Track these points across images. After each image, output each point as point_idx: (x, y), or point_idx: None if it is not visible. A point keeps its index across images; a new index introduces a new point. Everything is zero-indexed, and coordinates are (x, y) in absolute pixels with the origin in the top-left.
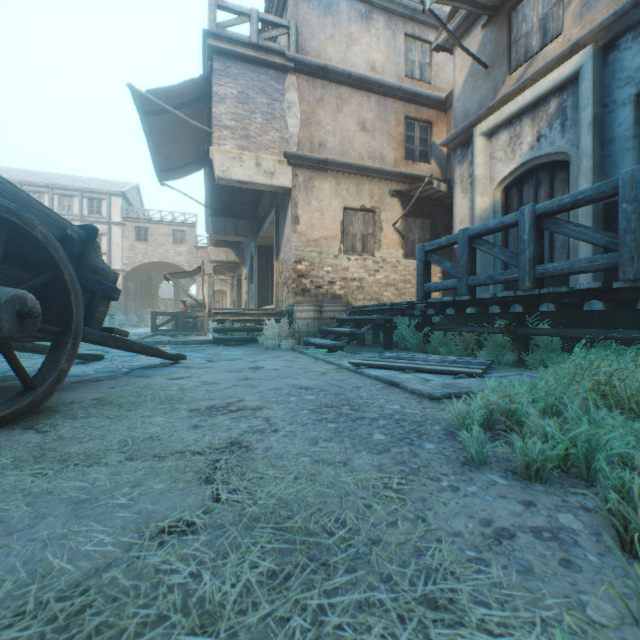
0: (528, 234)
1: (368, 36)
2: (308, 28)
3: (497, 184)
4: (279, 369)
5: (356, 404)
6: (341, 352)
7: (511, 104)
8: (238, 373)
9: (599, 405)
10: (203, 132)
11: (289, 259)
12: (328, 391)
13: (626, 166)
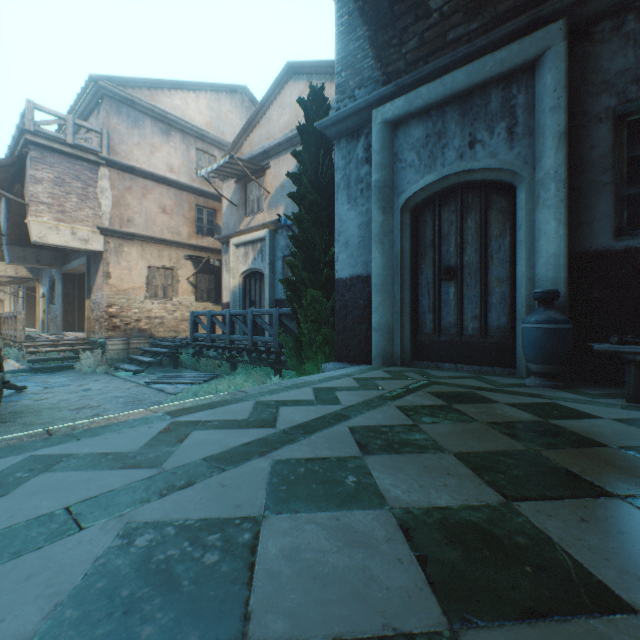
0: (228, 322)
1: (168, 147)
2: (119, 135)
3: (240, 274)
4: (102, 389)
5: (142, 400)
6: (143, 373)
7: (244, 237)
8: (77, 393)
9: (206, 391)
10: (6, 179)
11: (102, 303)
12: (131, 397)
13: (280, 286)
